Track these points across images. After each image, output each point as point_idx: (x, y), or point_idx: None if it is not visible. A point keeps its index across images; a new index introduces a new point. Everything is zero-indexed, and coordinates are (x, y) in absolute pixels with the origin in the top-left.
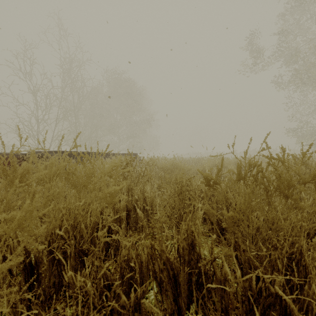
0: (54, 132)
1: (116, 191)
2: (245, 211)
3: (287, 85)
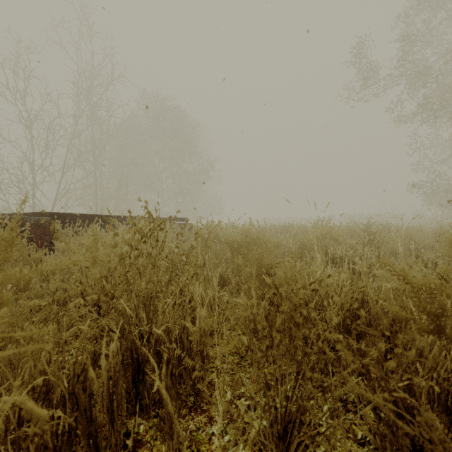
0: (59, 185)
1: None
2: None
3: (411, 117)
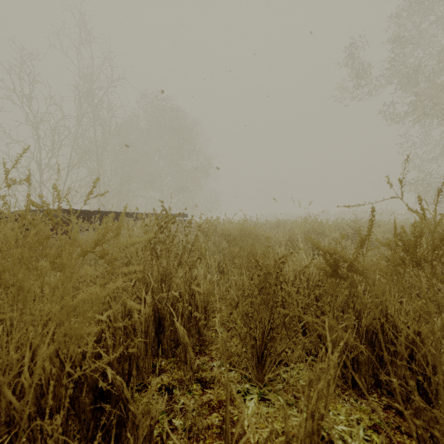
0: (64, 183)
1: (98, 301)
2: (438, 344)
3: (402, 117)
